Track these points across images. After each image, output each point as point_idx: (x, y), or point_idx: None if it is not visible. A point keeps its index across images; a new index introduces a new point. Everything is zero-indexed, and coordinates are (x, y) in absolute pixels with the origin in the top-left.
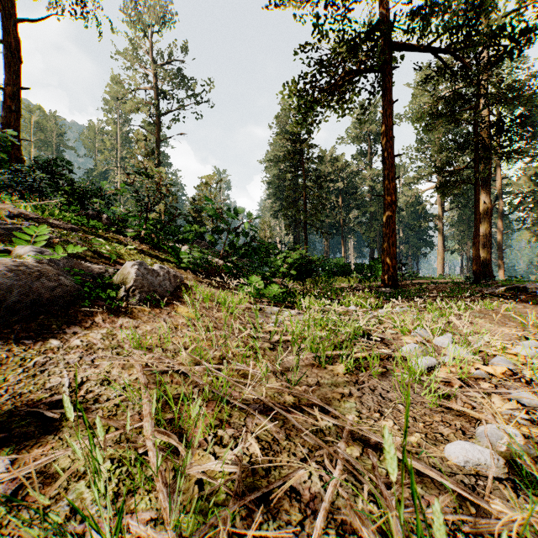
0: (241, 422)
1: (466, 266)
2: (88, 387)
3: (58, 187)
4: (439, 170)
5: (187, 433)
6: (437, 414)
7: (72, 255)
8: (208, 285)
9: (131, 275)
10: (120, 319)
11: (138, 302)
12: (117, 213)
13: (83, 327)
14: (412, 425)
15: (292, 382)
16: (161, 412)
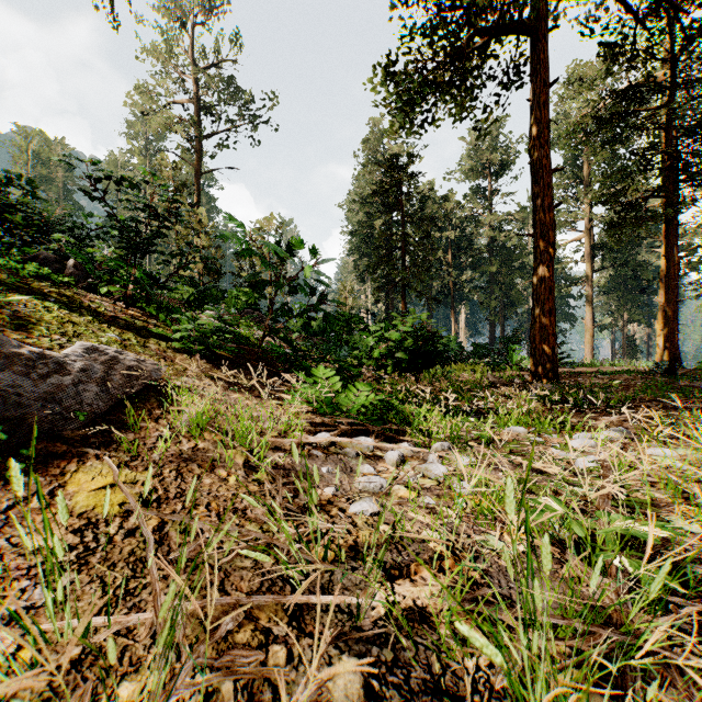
0: None
1: (623, 348)
2: None
3: (10, 220)
4: (607, 202)
5: None
6: None
7: None
8: (230, 385)
9: None
10: None
11: None
12: (96, 258)
13: None
14: None
15: None
16: None
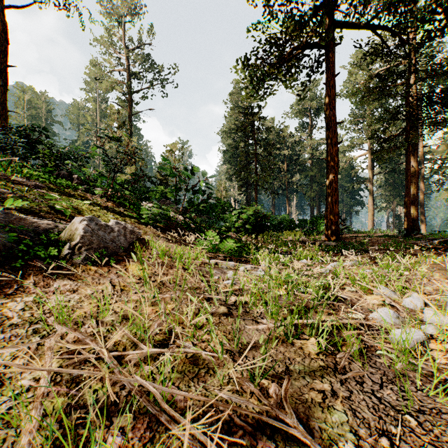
0: None
1: (392, 222)
2: None
3: (36, 151)
4: (373, 137)
5: None
6: None
7: (24, 210)
8: (167, 239)
9: (78, 231)
10: (57, 281)
11: (84, 260)
12: (87, 173)
13: (4, 294)
14: None
15: (257, 377)
16: None
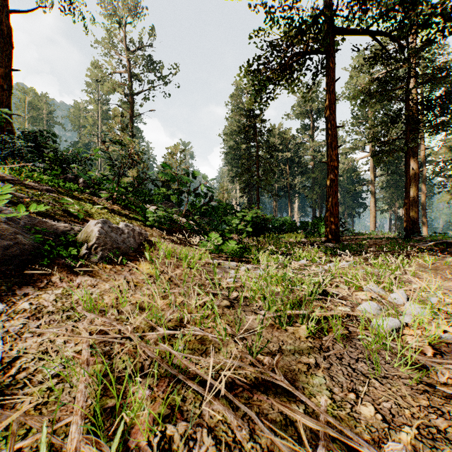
0: (196, 409)
1: (395, 224)
2: (22, 364)
3: (42, 155)
4: (374, 140)
5: (128, 430)
6: (421, 395)
7: (41, 213)
8: (172, 241)
9: (94, 233)
10: (79, 277)
11: (100, 259)
12: (92, 177)
13: (37, 287)
14: (397, 413)
15: (254, 351)
16: (103, 396)
